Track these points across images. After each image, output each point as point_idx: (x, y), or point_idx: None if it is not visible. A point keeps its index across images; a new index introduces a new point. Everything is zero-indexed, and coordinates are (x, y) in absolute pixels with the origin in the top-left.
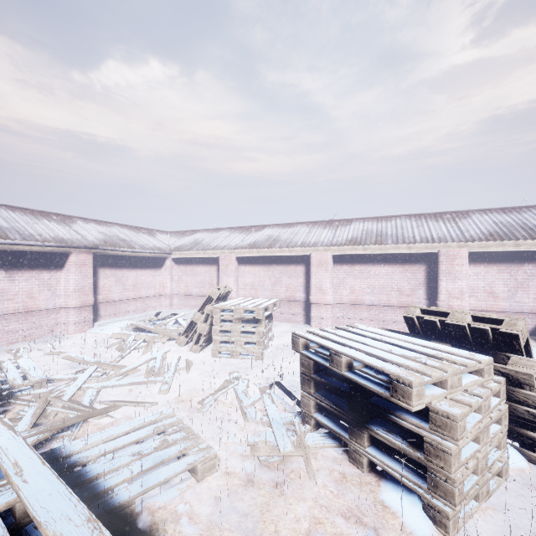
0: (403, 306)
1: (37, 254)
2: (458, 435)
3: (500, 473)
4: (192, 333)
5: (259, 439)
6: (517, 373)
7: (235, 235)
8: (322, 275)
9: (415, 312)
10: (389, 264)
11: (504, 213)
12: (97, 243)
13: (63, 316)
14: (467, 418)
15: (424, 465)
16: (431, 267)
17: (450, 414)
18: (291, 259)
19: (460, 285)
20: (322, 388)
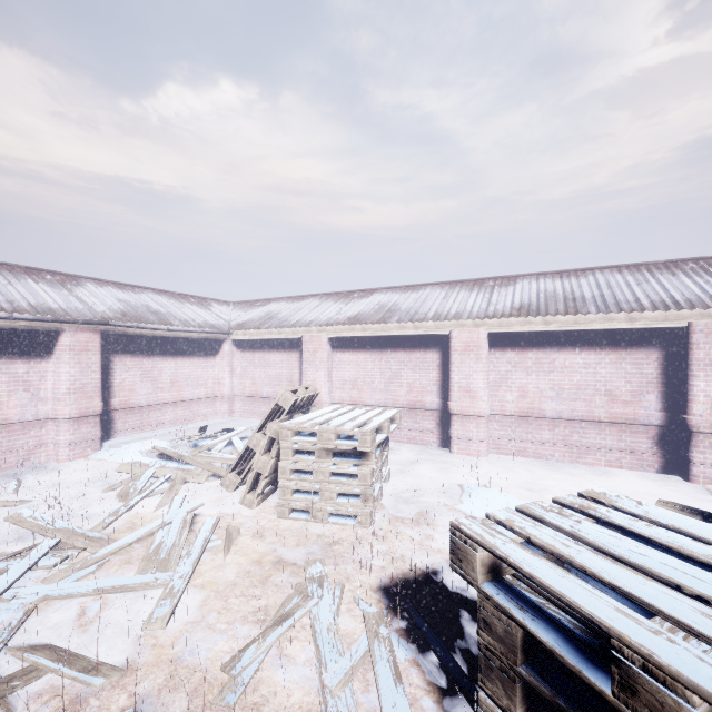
0: (616, 423)
1: (5, 332)
2: None
3: None
4: (247, 469)
5: None
6: None
7: (328, 305)
8: (471, 368)
9: None
10: (589, 348)
11: None
12: (110, 316)
13: (51, 432)
14: None
15: None
16: (672, 354)
17: None
18: (416, 340)
19: None
20: None
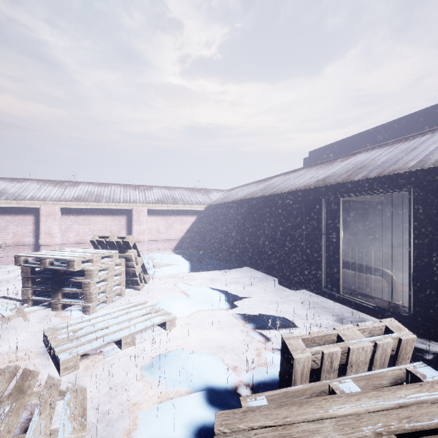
0: None
1: None
2: (94, 276)
3: (121, 294)
4: None
5: None
6: (128, 256)
7: None
8: (51, 223)
9: (96, 238)
10: (104, 215)
11: (168, 190)
12: None
13: None
14: (103, 272)
15: (83, 293)
16: (130, 217)
17: (91, 270)
18: (19, 210)
19: (143, 227)
20: (38, 283)
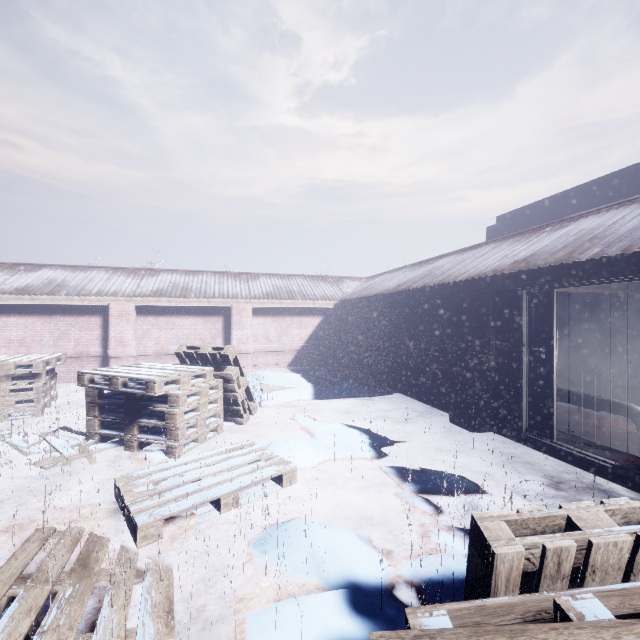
0: None
1: None
2: (181, 403)
3: (217, 430)
4: None
5: (43, 457)
6: (227, 375)
7: None
8: (124, 327)
9: (183, 349)
10: (193, 315)
11: (281, 279)
12: None
13: None
14: (193, 398)
15: (166, 427)
16: (228, 319)
17: (177, 394)
18: (83, 309)
19: (246, 332)
20: (107, 411)
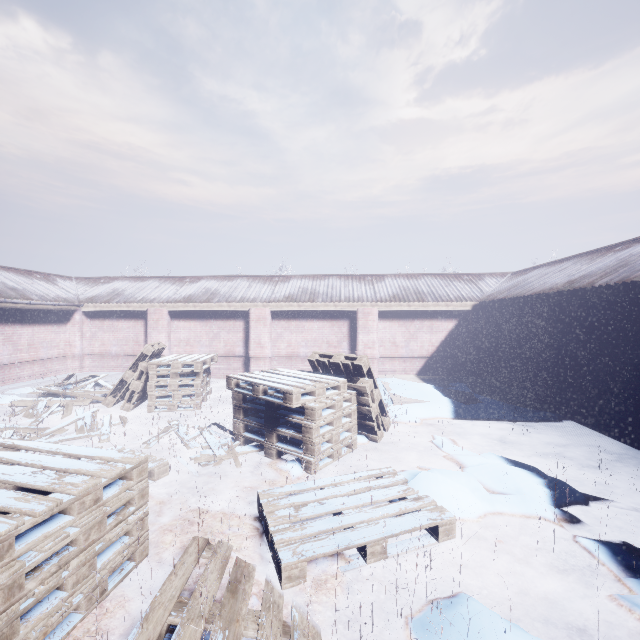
0: None
1: None
2: (316, 417)
3: (351, 446)
4: (122, 392)
5: (200, 454)
6: (360, 387)
7: (167, 286)
8: (261, 330)
9: (315, 357)
10: (320, 319)
11: (407, 279)
12: None
13: None
14: (327, 412)
15: (302, 440)
16: (353, 322)
17: (313, 408)
18: (230, 314)
19: (372, 337)
20: (250, 414)
